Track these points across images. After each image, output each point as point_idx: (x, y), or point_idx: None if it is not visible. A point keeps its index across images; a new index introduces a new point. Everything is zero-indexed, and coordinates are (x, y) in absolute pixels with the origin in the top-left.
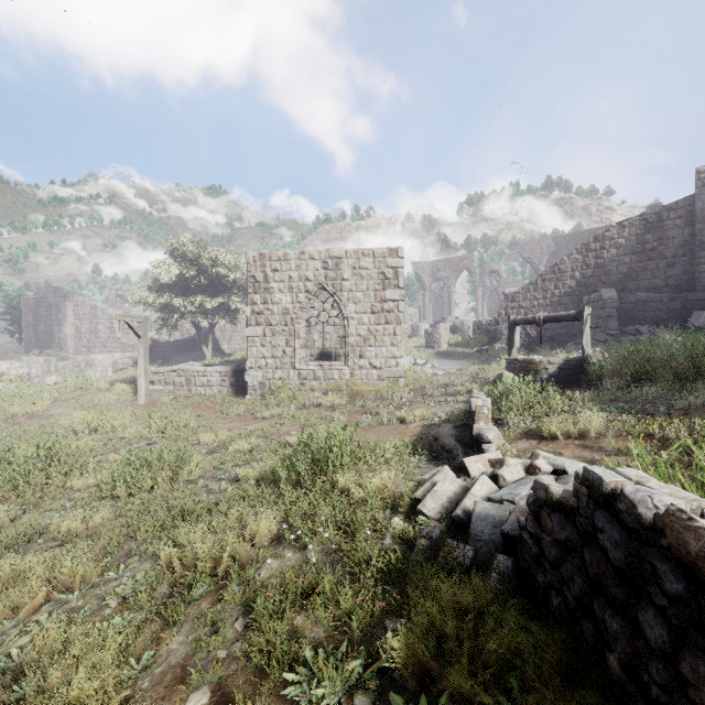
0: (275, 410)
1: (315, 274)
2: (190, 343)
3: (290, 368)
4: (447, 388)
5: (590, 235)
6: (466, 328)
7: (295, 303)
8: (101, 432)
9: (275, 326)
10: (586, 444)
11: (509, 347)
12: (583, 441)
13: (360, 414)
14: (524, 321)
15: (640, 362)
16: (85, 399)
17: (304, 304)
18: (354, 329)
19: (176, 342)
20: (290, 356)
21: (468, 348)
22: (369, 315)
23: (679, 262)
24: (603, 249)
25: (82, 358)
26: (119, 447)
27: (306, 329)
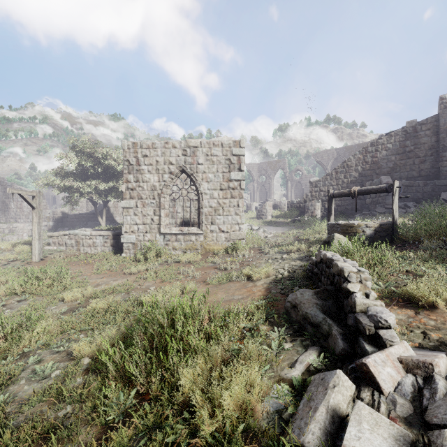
0: (142, 266)
1: (177, 159)
2: (90, 215)
3: (157, 232)
4: (279, 247)
5: (359, 147)
6: (283, 206)
7: (161, 181)
8: None
9: (145, 199)
10: None
11: (328, 215)
12: None
13: (212, 269)
14: (341, 194)
15: None
16: None
17: (168, 182)
18: (206, 202)
19: (81, 214)
20: (157, 223)
21: (285, 219)
22: (218, 191)
23: (428, 160)
24: (377, 151)
25: (5, 226)
26: None
27: (172, 204)
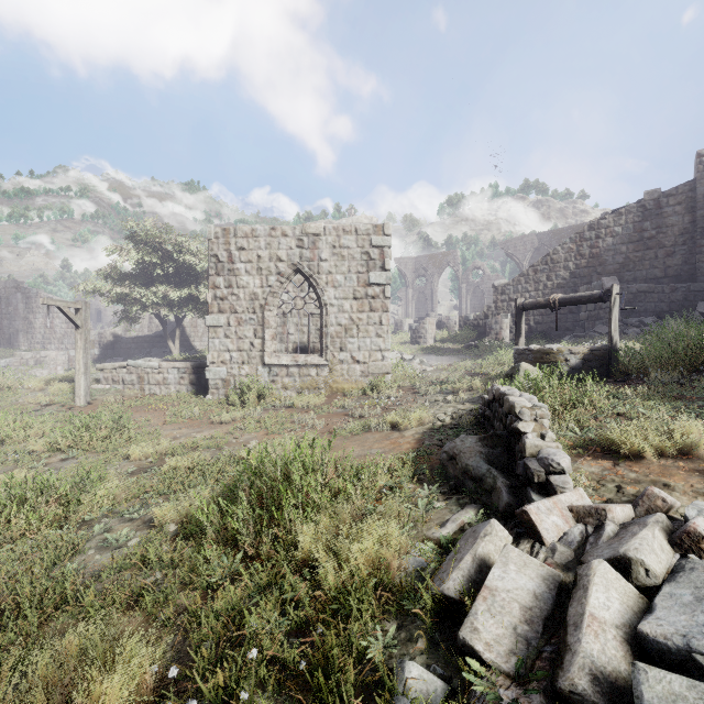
0: (238, 412)
1: (288, 254)
2: (156, 339)
3: (259, 363)
4: (442, 385)
5: (574, 231)
6: (452, 324)
7: (265, 287)
8: (10, 443)
9: (242, 314)
10: (701, 468)
11: (516, 336)
12: (690, 462)
13: (340, 417)
14: (535, 304)
15: (692, 350)
16: (9, 400)
17: (275, 288)
18: (333, 318)
19: (142, 337)
20: (259, 349)
21: (456, 344)
22: (351, 301)
23: (678, 251)
24: (598, 238)
25: (30, 355)
26: (21, 464)
27: (281, 321)
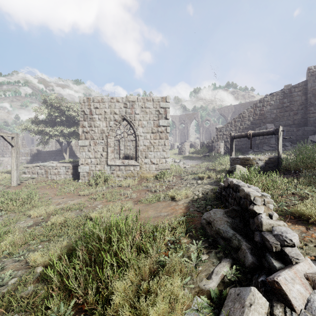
0: (93, 189)
1: (119, 110)
2: (58, 152)
3: (105, 164)
4: (194, 175)
5: (250, 104)
6: (197, 145)
7: (108, 127)
8: None
9: (96, 140)
10: None
11: (230, 151)
12: None
13: (145, 192)
14: (240, 136)
15: None
16: None
17: (113, 127)
18: (141, 142)
19: (51, 151)
20: (105, 157)
21: (198, 154)
22: (150, 134)
23: (299, 112)
24: (263, 106)
25: None
26: None
27: (117, 144)
